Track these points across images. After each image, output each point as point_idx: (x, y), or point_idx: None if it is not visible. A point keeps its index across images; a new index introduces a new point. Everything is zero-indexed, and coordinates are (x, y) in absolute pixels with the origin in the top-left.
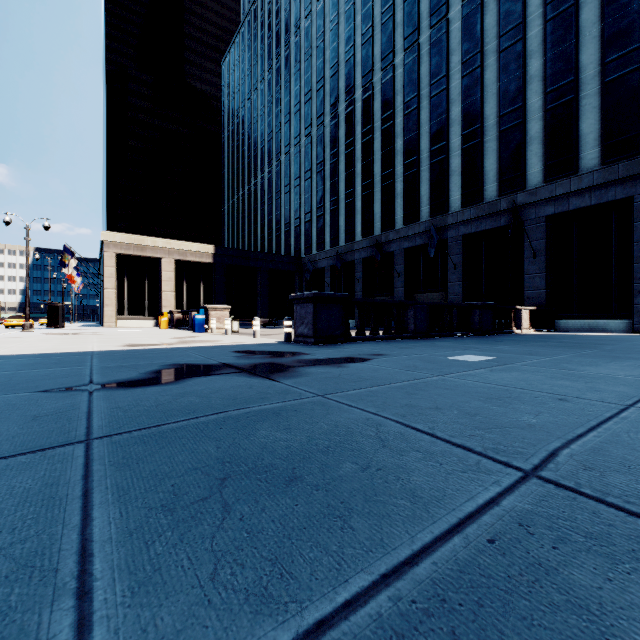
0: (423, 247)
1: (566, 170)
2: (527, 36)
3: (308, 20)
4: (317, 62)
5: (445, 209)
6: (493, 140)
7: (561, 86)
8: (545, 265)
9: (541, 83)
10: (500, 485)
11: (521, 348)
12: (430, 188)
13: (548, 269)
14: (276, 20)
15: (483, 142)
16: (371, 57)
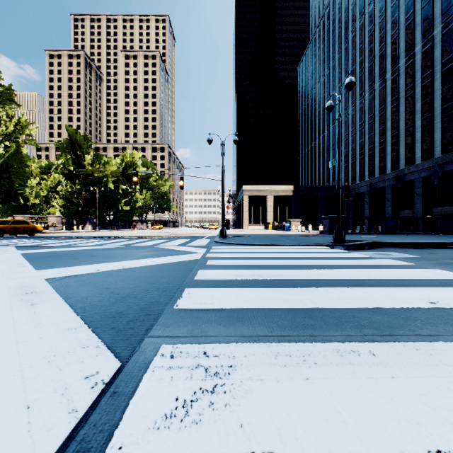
0: None
1: None
2: None
3: (353, 32)
4: (359, 59)
5: (452, 148)
6: None
7: None
8: None
9: None
10: (320, 240)
11: (414, 236)
12: (441, 134)
13: None
14: (332, 36)
15: None
16: (397, 50)
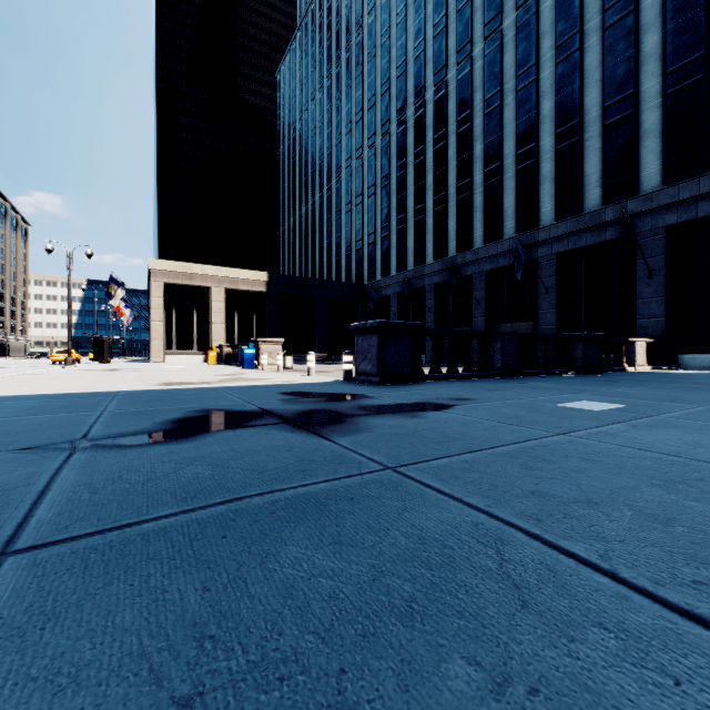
0: (507, 269)
1: (693, 168)
2: (640, 7)
3: (372, 16)
4: (382, 62)
5: (535, 223)
6: (596, 137)
7: (686, 64)
8: (664, 287)
9: (659, 63)
10: None
11: (651, 391)
12: (516, 199)
13: (668, 292)
14: (336, 19)
15: (583, 140)
16: (444, 51)
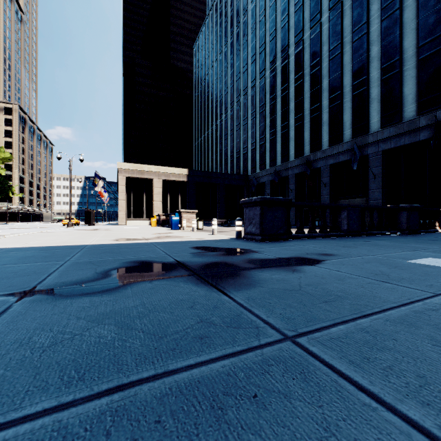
0: (345, 162)
1: None
2: None
3: (253, 3)
4: (260, 32)
5: (366, 130)
6: (412, 68)
7: None
8: None
9: None
10: None
11: None
12: (352, 115)
13: None
14: (230, 9)
15: (402, 71)
16: (302, 20)
